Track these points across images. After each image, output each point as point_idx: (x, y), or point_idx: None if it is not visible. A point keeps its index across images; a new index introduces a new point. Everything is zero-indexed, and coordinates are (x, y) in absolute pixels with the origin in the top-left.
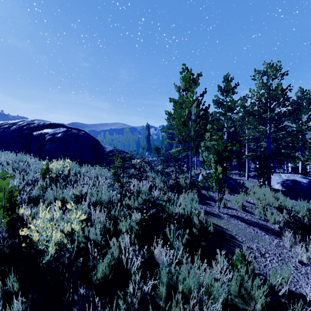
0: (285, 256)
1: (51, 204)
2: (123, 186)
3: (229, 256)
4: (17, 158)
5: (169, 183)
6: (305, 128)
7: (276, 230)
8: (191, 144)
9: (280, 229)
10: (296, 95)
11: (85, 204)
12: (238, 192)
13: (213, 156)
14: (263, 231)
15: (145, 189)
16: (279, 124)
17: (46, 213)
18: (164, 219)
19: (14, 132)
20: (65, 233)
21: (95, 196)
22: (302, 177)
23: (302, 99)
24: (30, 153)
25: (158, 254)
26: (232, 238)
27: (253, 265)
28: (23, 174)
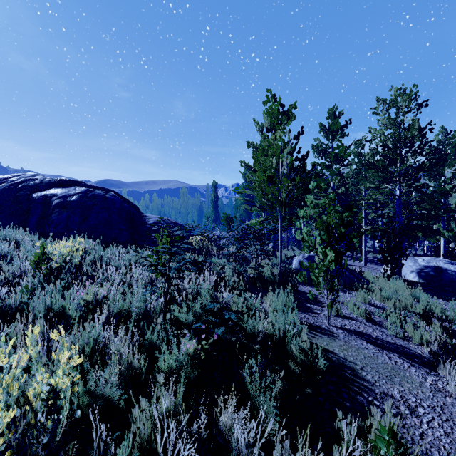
0: (453, 411)
1: (38, 321)
2: (169, 285)
3: (359, 422)
4: (1, 235)
5: (247, 274)
6: (450, 187)
7: (425, 357)
8: (282, 213)
9: (432, 355)
10: (435, 138)
11: (100, 319)
12: (355, 288)
13: (320, 233)
14: (405, 360)
15: (207, 287)
16: (415, 182)
17: (0, 356)
18: (239, 347)
19: (3, 194)
20: (51, 384)
21: (119, 304)
22: (448, 263)
23: (446, 144)
24: (26, 227)
25: (228, 425)
26: (356, 376)
27: (411, 447)
28: (0, 264)
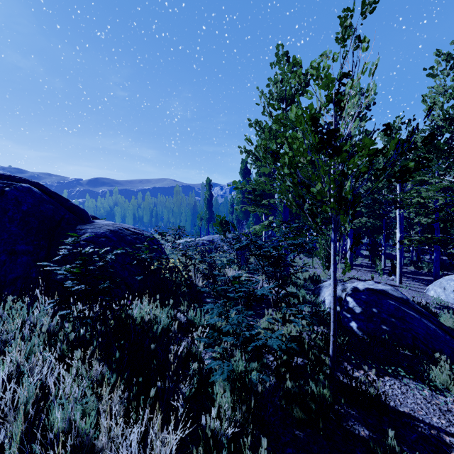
0: None
1: None
2: None
3: None
4: None
5: None
6: None
7: None
8: (344, 226)
9: None
10: None
11: None
12: None
13: None
14: None
15: None
16: None
17: None
18: None
19: None
20: None
21: None
22: None
23: None
24: None
25: None
26: None
27: None
28: None
